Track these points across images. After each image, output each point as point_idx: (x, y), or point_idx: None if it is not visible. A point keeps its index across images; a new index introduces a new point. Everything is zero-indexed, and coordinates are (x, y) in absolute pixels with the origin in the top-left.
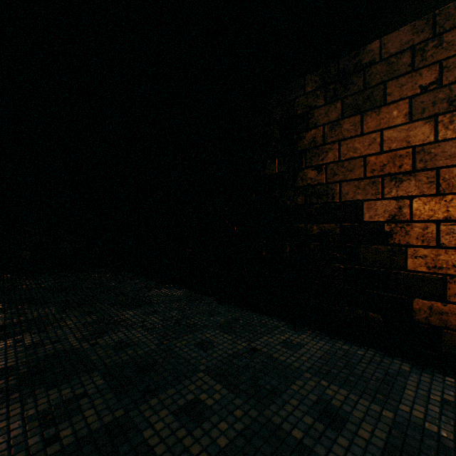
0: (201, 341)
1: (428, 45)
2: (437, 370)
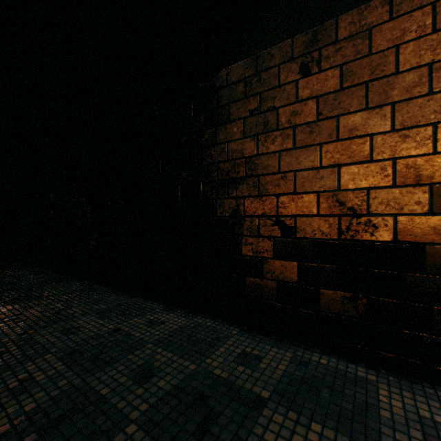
0: (69, 327)
1: (254, 80)
2: (257, 331)
